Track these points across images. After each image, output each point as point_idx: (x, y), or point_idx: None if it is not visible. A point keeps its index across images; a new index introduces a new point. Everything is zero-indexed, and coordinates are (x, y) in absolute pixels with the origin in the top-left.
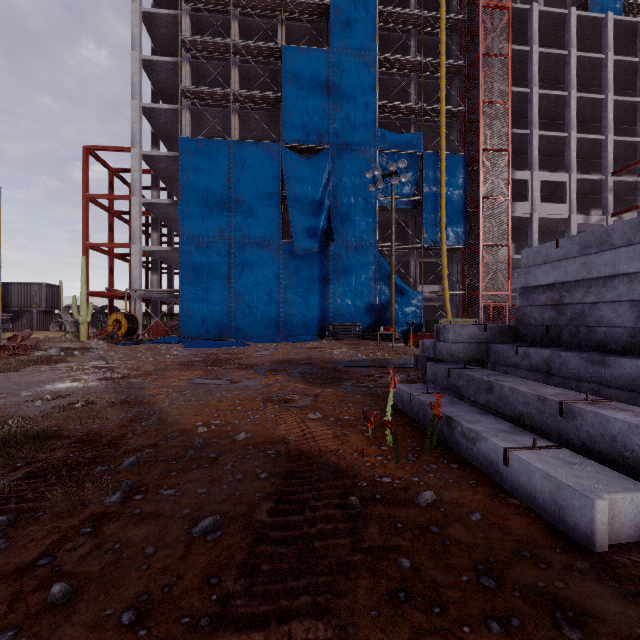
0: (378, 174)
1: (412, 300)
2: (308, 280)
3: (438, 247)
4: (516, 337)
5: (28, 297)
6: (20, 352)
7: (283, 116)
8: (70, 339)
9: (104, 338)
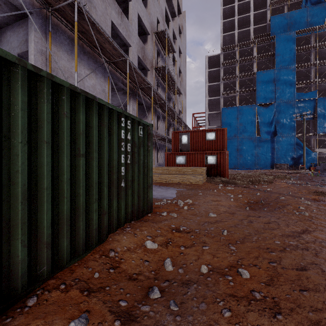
0: (298, 115)
1: (312, 155)
2: (266, 149)
3: (325, 134)
4: None
5: None
6: None
7: (257, 95)
8: None
9: None
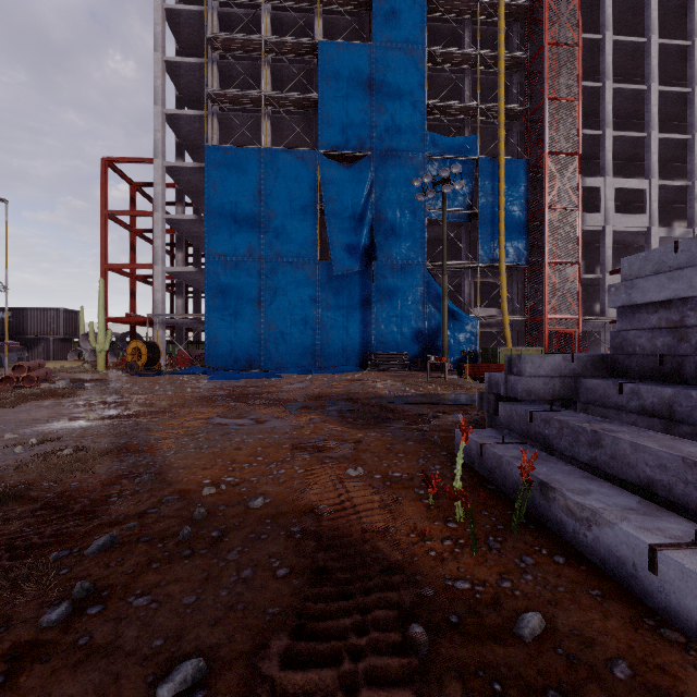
0: (428, 181)
1: (466, 326)
2: (348, 303)
3: (496, 265)
4: (614, 370)
5: (44, 323)
6: (25, 384)
7: (320, 120)
8: (86, 369)
9: (124, 368)
